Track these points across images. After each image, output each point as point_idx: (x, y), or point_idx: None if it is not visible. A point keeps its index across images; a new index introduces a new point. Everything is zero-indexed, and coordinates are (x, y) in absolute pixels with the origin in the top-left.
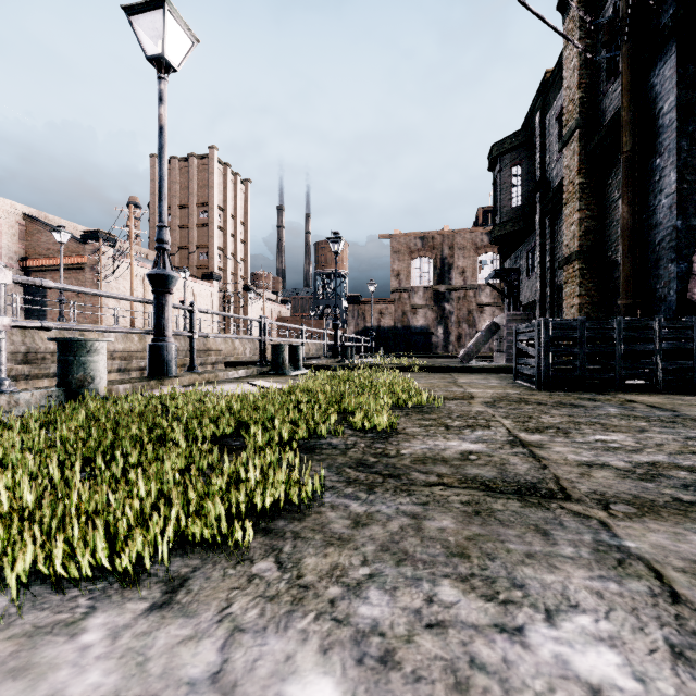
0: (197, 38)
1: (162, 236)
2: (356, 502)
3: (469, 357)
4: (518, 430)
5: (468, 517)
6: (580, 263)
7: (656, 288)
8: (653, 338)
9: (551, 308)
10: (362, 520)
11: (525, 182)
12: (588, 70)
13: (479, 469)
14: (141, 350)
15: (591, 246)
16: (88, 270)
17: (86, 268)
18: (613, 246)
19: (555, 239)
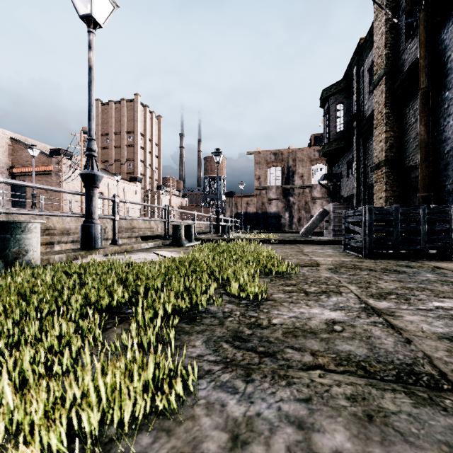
0: (117, 4)
1: (91, 146)
2: (233, 398)
3: (307, 233)
4: (365, 296)
5: (361, 425)
6: (386, 168)
7: (445, 185)
8: (444, 220)
9: (364, 199)
10: (241, 433)
11: (346, 114)
12: (392, 34)
13: (348, 344)
14: None
15: (394, 156)
16: (54, 175)
17: (52, 173)
18: (410, 156)
19: (366, 153)
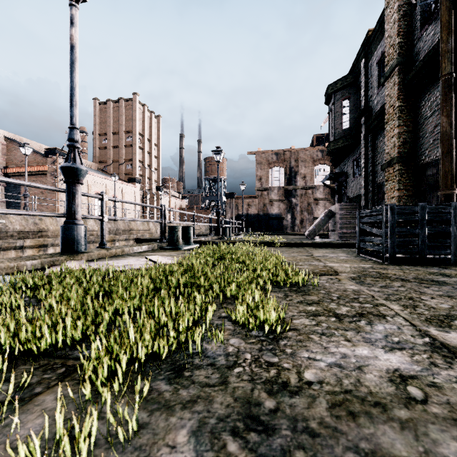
0: None
1: (73, 136)
2: None
3: (312, 235)
4: (419, 321)
5: None
6: (399, 165)
7: None
8: None
9: (373, 200)
10: None
11: (352, 111)
12: (405, 21)
13: (456, 438)
14: None
15: (407, 152)
16: (49, 175)
17: (47, 173)
18: (426, 152)
19: (375, 150)
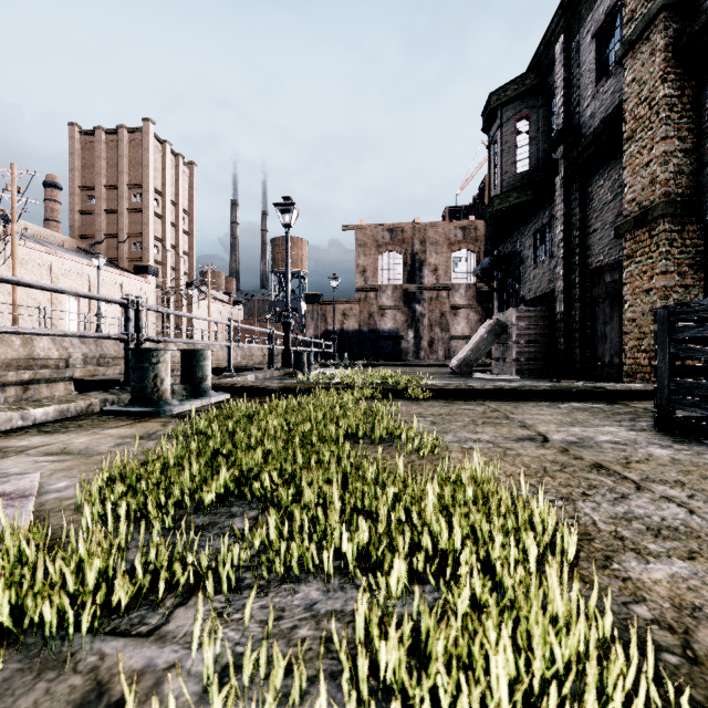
0: None
1: None
2: None
3: (466, 367)
4: None
5: None
6: (666, 222)
7: None
8: None
9: (581, 300)
10: None
11: (535, 139)
12: None
13: None
14: (26, 357)
15: (683, 195)
16: None
17: None
18: None
19: (586, 206)
